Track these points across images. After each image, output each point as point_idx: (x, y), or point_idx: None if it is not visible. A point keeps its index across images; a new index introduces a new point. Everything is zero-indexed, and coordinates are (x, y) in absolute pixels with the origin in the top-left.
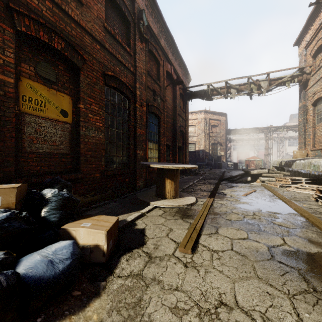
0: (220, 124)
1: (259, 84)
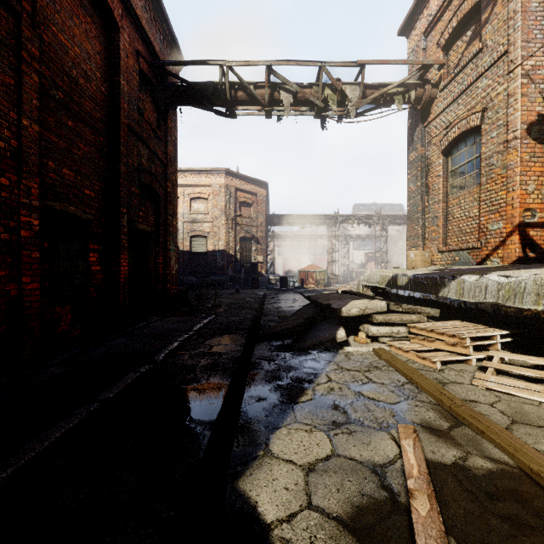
0: (256, 202)
1: (343, 88)
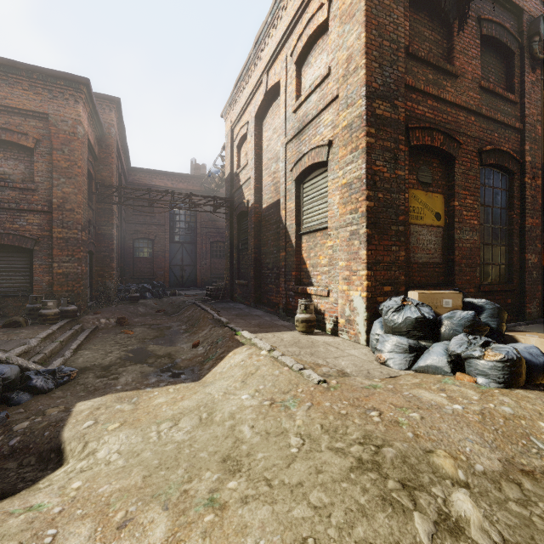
0: None
1: None
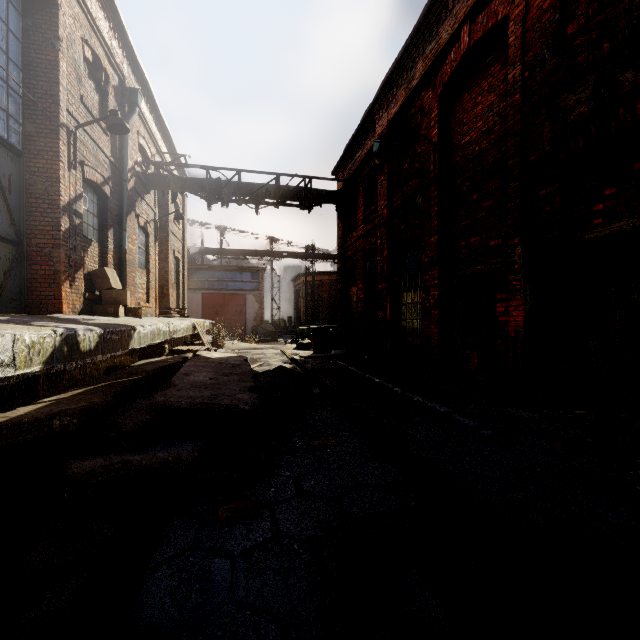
0: None
1: None
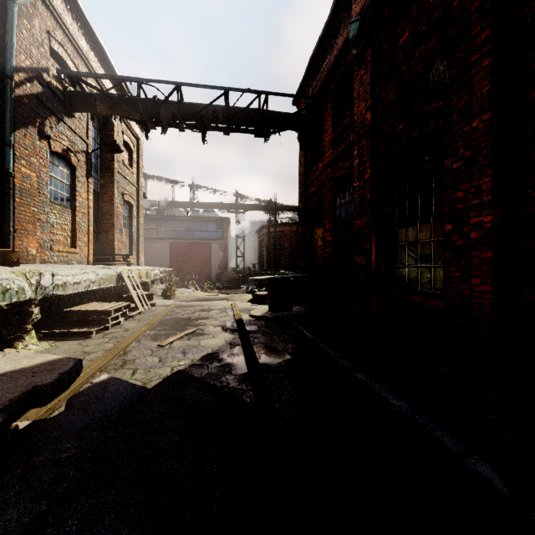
0: None
1: None
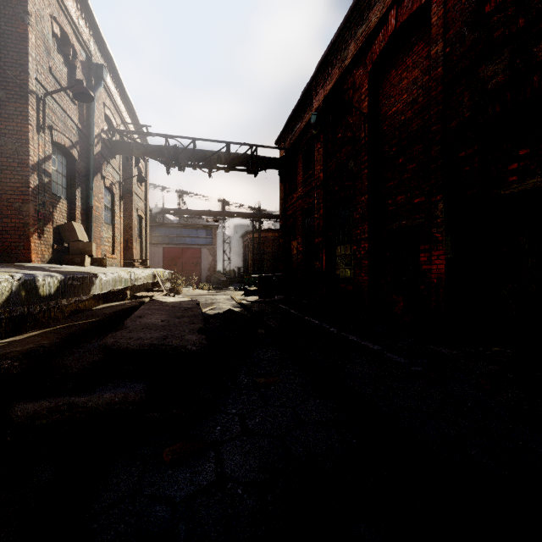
0: None
1: None
